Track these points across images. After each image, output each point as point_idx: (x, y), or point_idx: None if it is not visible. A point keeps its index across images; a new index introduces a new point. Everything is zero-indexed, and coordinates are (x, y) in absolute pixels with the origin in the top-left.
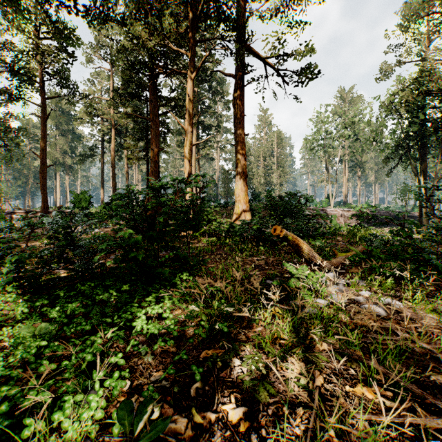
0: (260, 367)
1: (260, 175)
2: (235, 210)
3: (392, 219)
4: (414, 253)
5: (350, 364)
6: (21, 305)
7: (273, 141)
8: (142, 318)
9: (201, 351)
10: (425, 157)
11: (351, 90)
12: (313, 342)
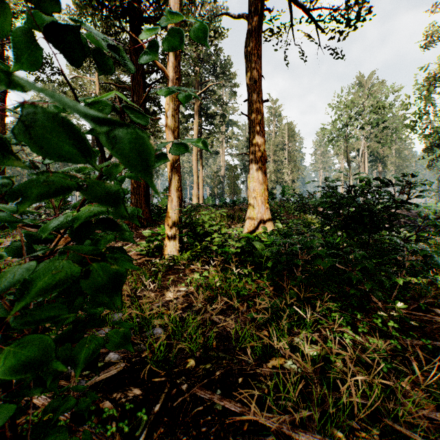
0: None
1: (270, 170)
2: (248, 212)
3: None
4: None
5: None
6: None
7: (283, 133)
8: None
9: None
10: None
11: (371, 76)
12: None
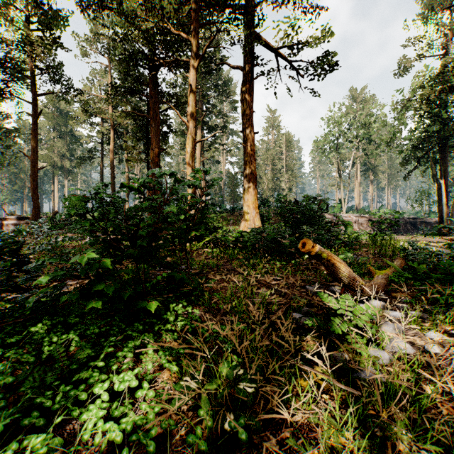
0: None
1: (268, 179)
2: (243, 216)
3: (450, 228)
4: None
5: None
6: None
7: (281, 143)
8: (103, 398)
9: None
10: (445, 159)
11: (363, 90)
12: None
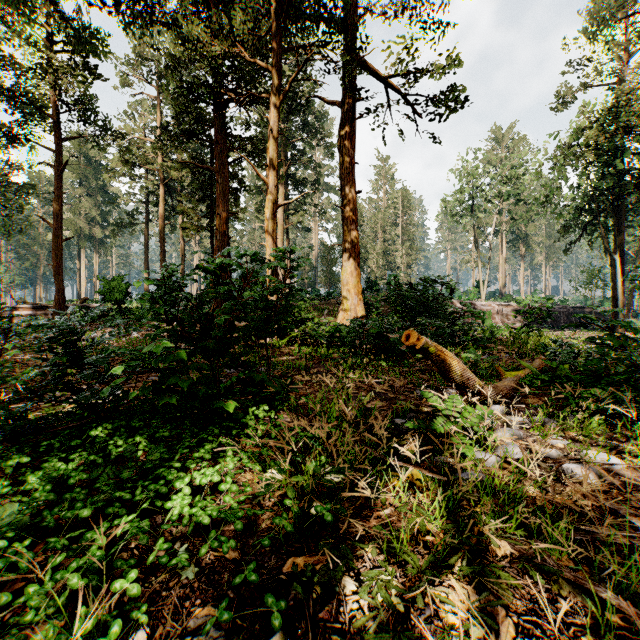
0: (393, 595)
1: (377, 253)
2: (341, 304)
3: (592, 319)
4: (625, 372)
5: (557, 589)
6: None
7: (396, 203)
8: (184, 492)
9: (284, 558)
10: (621, 226)
11: (510, 129)
12: (485, 540)
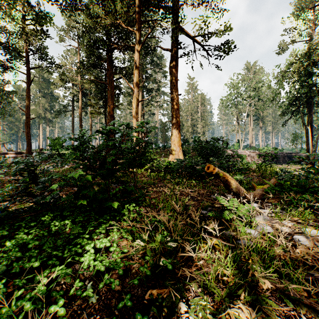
0: (208, 313)
1: (188, 125)
2: (171, 151)
3: (303, 158)
4: None
5: (299, 309)
6: None
7: (198, 101)
8: (91, 252)
9: (146, 290)
10: (311, 112)
11: (255, 64)
12: (255, 279)
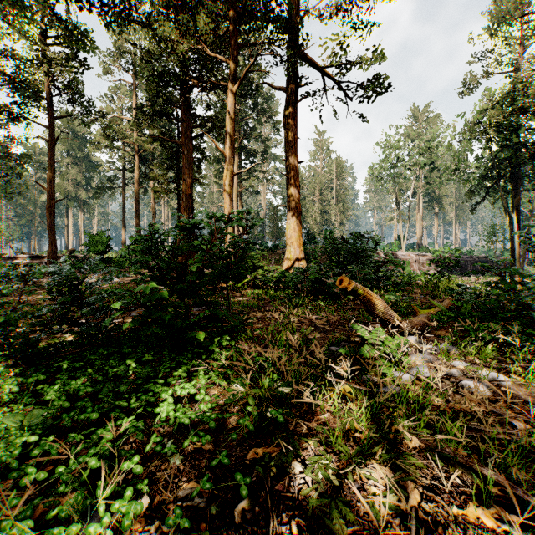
0: (330, 474)
1: (315, 211)
2: (286, 254)
3: (489, 267)
4: (516, 310)
5: (453, 471)
6: (10, 381)
7: (331, 170)
8: (168, 401)
9: (247, 449)
10: (518, 189)
11: (426, 109)
12: (400, 436)
